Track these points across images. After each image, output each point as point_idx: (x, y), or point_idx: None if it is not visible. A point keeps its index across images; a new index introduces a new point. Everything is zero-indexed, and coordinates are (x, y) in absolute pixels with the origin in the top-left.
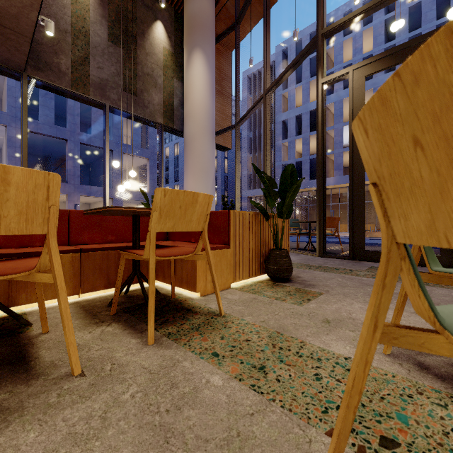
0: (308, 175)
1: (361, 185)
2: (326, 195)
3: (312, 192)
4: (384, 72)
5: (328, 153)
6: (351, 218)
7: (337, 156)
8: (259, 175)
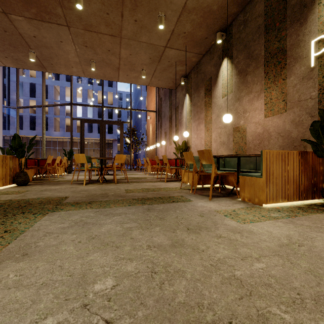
0: (41, 127)
1: (83, 151)
2: (53, 141)
3: None
4: (87, 83)
5: (56, 116)
6: None
7: (62, 120)
8: (65, 150)
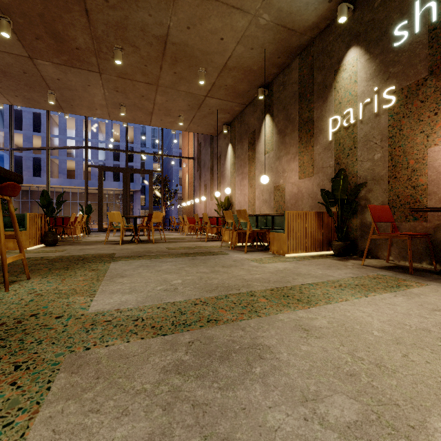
0: (31, 172)
1: (102, 206)
2: None
3: (33, 187)
4: None
5: (53, 157)
6: (99, 217)
7: (62, 162)
8: (82, 206)
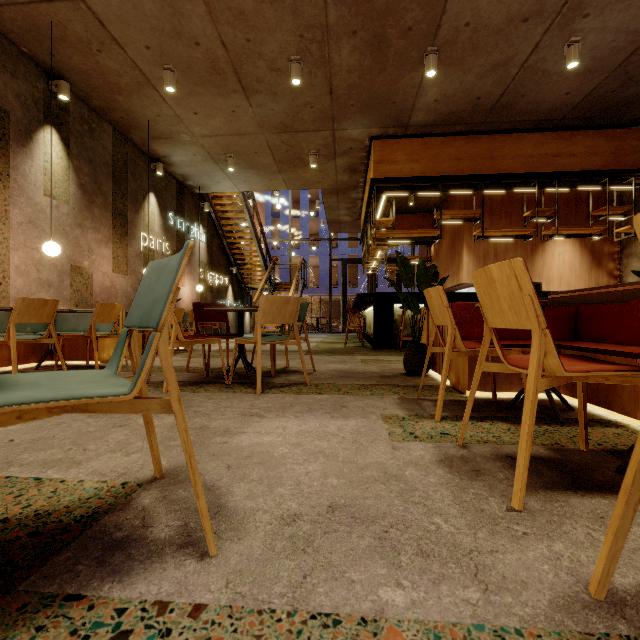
0: None
1: None
2: None
3: None
4: None
5: None
6: None
7: None
8: None
